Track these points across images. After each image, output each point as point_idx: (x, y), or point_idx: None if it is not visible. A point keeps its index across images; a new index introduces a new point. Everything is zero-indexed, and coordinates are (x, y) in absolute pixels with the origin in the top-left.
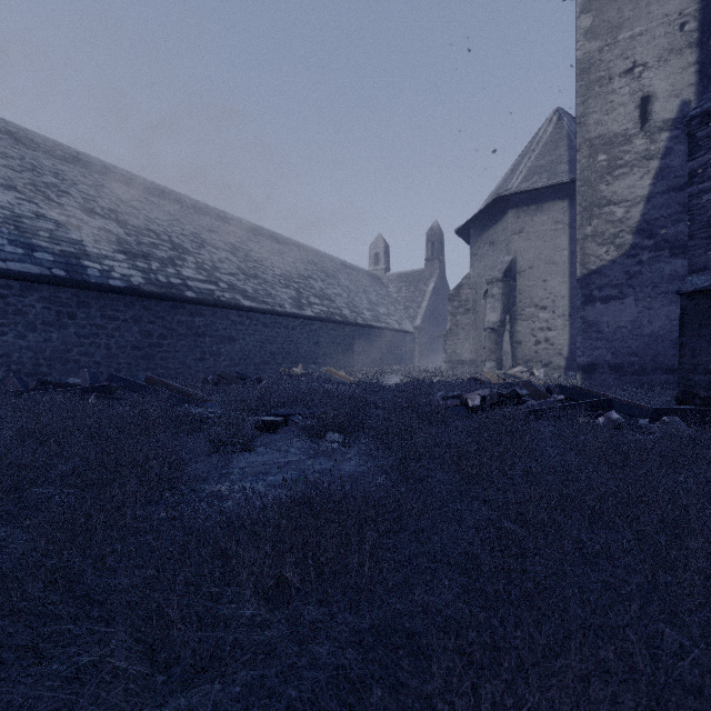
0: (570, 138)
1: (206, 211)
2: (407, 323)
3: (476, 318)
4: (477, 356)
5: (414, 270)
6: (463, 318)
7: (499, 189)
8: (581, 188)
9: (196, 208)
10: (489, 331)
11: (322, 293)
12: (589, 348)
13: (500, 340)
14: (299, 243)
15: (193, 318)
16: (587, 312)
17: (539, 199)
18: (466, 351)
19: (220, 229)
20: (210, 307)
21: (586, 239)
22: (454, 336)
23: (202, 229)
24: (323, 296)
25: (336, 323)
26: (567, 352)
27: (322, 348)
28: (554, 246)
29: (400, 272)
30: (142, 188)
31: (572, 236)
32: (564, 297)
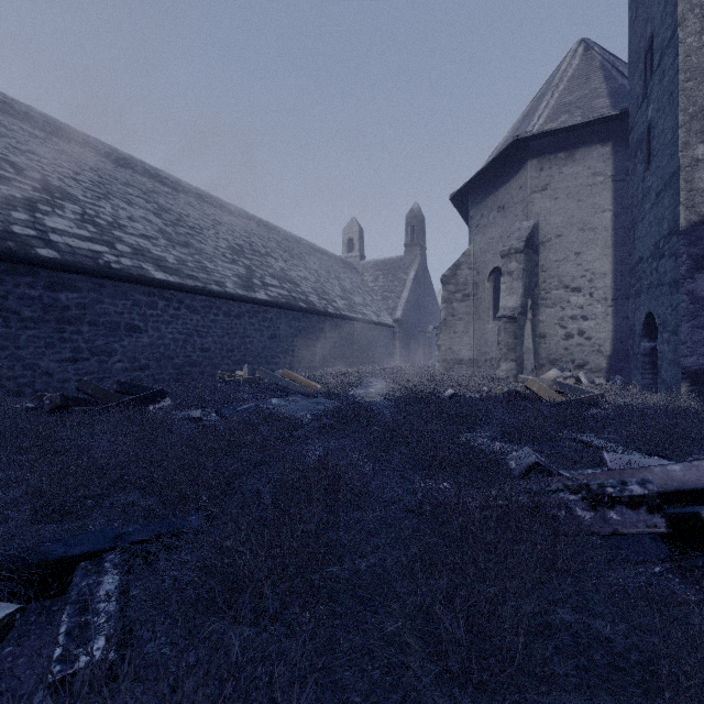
0: (606, 68)
1: (128, 163)
2: (386, 315)
3: (477, 305)
4: (478, 353)
5: (393, 257)
6: (461, 305)
7: (509, 140)
8: (686, 83)
9: (112, 157)
10: (505, 320)
11: (283, 274)
12: (703, 342)
13: (521, 332)
14: (258, 219)
15: (56, 292)
16: (698, 284)
17: (570, 144)
18: (464, 348)
19: (145, 186)
20: (91, 277)
21: (695, 165)
22: (450, 328)
23: (114, 180)
24: (284, 277)
25: (299, 312)
26: (609, 349)
27: (281, 343)
28: (592, 206)
29: (376, 260)
30: (23, 117)
31: (617, 191)
32: (606, 274)
